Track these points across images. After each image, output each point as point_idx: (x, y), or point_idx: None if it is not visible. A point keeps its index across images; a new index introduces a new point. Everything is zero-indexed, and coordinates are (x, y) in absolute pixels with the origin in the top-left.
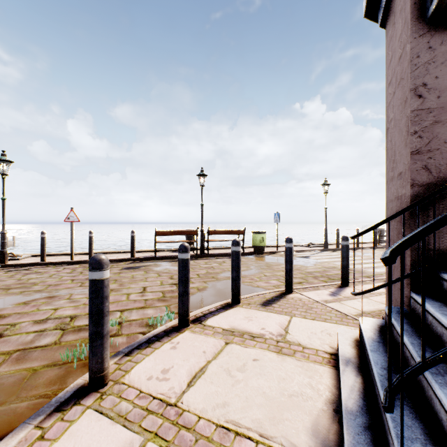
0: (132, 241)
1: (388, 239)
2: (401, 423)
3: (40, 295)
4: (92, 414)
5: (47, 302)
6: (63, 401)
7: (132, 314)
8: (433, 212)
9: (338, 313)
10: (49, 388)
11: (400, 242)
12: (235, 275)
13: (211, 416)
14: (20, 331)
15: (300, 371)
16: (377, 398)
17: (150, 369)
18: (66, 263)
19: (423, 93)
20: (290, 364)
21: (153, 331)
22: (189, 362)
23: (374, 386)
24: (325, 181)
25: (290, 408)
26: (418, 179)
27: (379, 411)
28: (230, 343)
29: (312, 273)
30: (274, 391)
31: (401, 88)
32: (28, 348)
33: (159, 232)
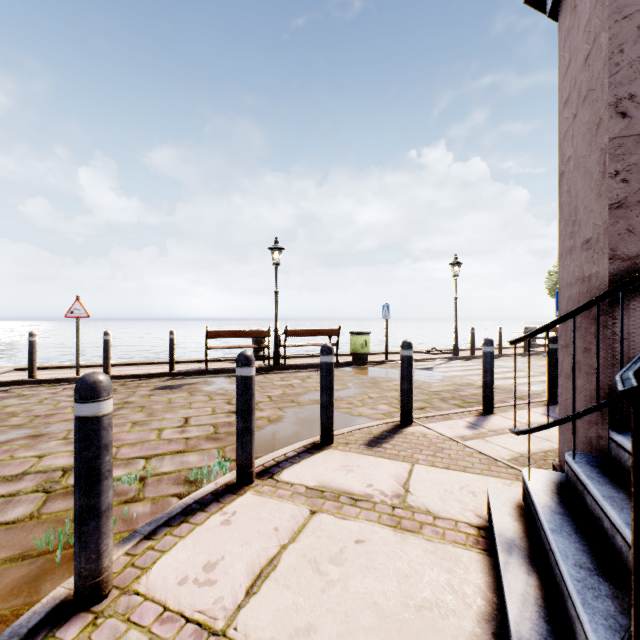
0: (171, 346)
1: (573, 345)
2: None
3: (18, 433)
4: None
5: (29, 445)
6: (25, 634)
7: (163, 463)
8: None
9: (483, 456)
10: (8, 603)
11: None
12: (325, 400)
13: None
14: None
15: (433, 561)
16: (573, 622)
17: (185, 563)
18: (67, 381)
19: (630, 110)
20: (416, 549)
21: (194, 493)
22: (251, 548)
23: (565, 598)
24: (455, 259)
25: (421, 632)
26: (620, 249)
27: None
28: (319, 511)
29: (439, 393)
30: (391, 600)
31: (590, 105)
32: None
33: (212, 334)
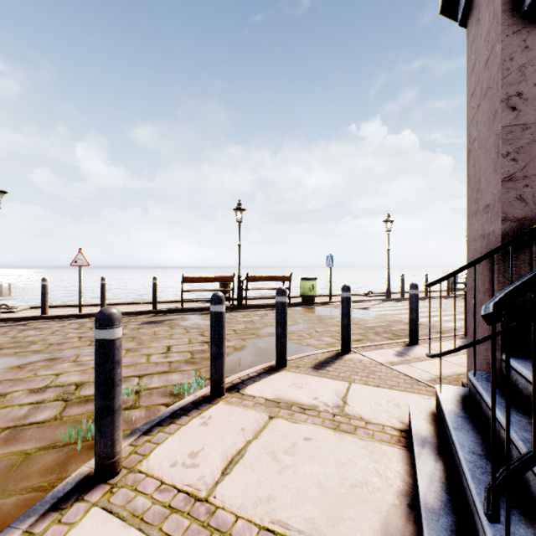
0: (154, 289)
1: (474, 287)
2: (506, 533)
3: (38, 357)
4: (99, 514)
5: (48, 366)
6: (62, 497)
7: (153, 380)
8: (530, 254)
9: (407, 378)
10: (45, 478)
11: (505, 292)
12: (280, 332)
13: (253, 515)
14: (12, 403)
15: (364, 454)
16: (465, 492)
17: (174, 452)
18: (72, 317)
19: (518, 105)
20: (351, 445)
21: (178, 402)
22: (224, 442)
23: (461, 476)
24: (388, 217)
25: (353, 503)
26: (511, 213)
27: (469, 510)
28: (275, 417)
29: (373, 328)
30: (331, 480)
31: (489, 99)
32: (20, 425)
33: (187, 279)
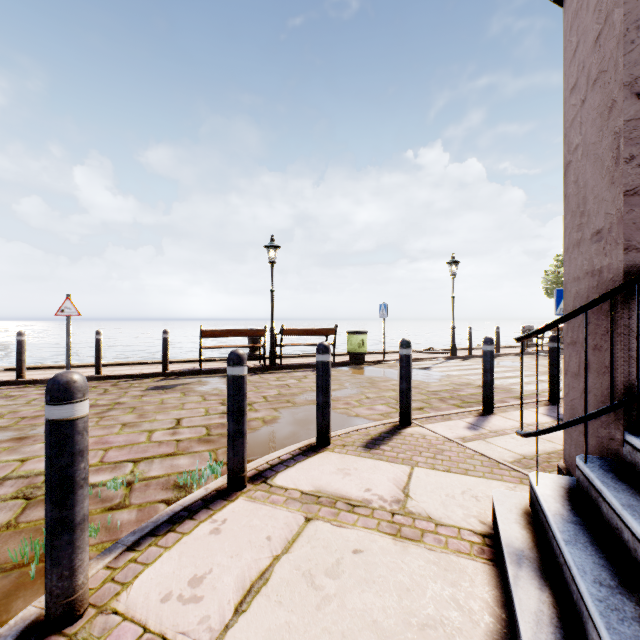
0: (164, 346)
1: (585, 341)
2: None
3: (2, 436)
4: None
5: (12, 448)
6: None
7: (152, 467)
8: None
9: (484, 459)
10: None
11: None
12: (321, 400)
13: None
14: None
15: (436, 573)
16: None
17: (169, 577)
18: None
19: None
20: (418, 559)
21: (182, 499)
22: (241, 559)
23: (584, 619)
24: (453, 257)
25: None
26: (636, 239)
27: None
28: (314, 519)
29: (437, 393)
30: (392, 618)
31: (602, 88)
32: None
33: (207, 333)
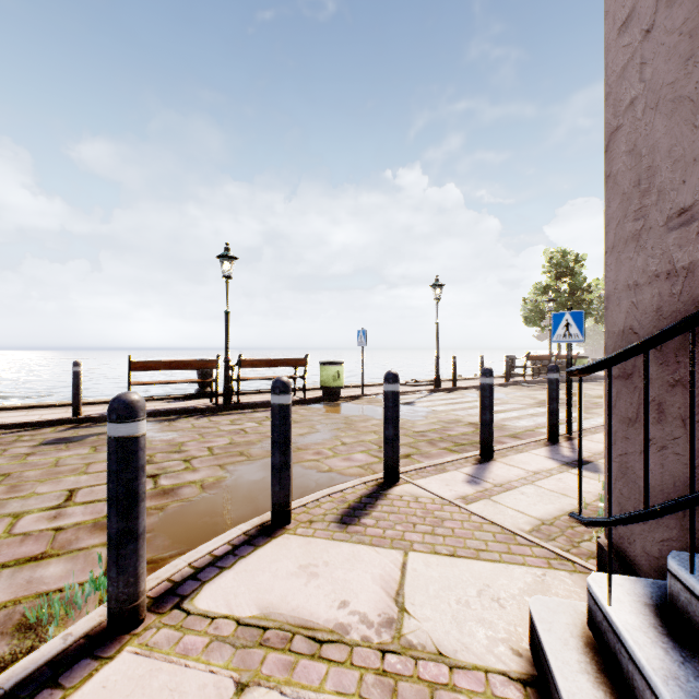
0: (75, 382)
1: (691, 375)
2: None
3: None
4: None
5: None
6: None
7: None
8: None
9: (496, 529)
10: None
11: None
12: (278, 460)
13: None
14: None
15: None
16: None
17: None
18: None
19: None
20: None
21: (8, 670)
22: None
23: None
24: (437, 280)
25: None
26: None
27: None
28: (252, 684)
29: (425, 434)
30: None
31: None
32: None
33: (137, 365)
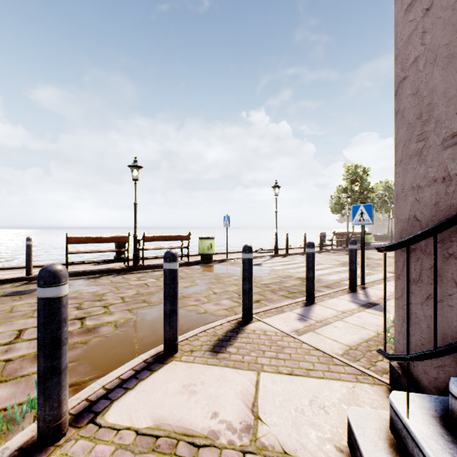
0: (27, 252)
1: None
2: None
3: None
4: None
5: None
6: None
7: None
8: None
9: (319, 353)
10: None
11: None
12: (168, 308)
13: None
14: None
15: None
16: None
17: None
18: None
19: None
20: None
21: None
22: None
23: None
24: (276, 183)
25: None
26: None
27: None
28: None
29: (269, 285)
30: None
31: None
32: None
33: (72, 240)
